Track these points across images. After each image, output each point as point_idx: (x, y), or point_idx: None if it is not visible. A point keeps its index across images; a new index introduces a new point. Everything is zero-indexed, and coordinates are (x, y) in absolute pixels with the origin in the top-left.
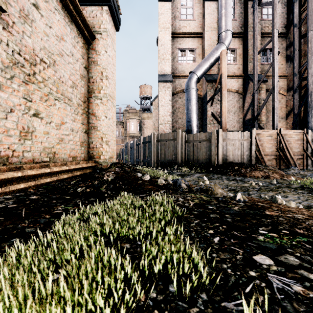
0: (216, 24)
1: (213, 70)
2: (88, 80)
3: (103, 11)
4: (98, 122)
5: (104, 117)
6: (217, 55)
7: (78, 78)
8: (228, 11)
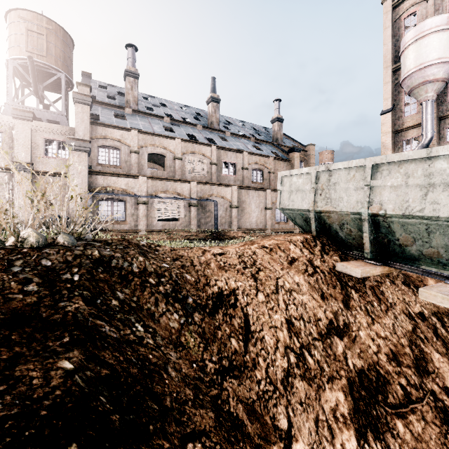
0: (435, 114)
1: None
2: None
3: None
4: None
5: None
6: None
7: None
8: (425, 118)
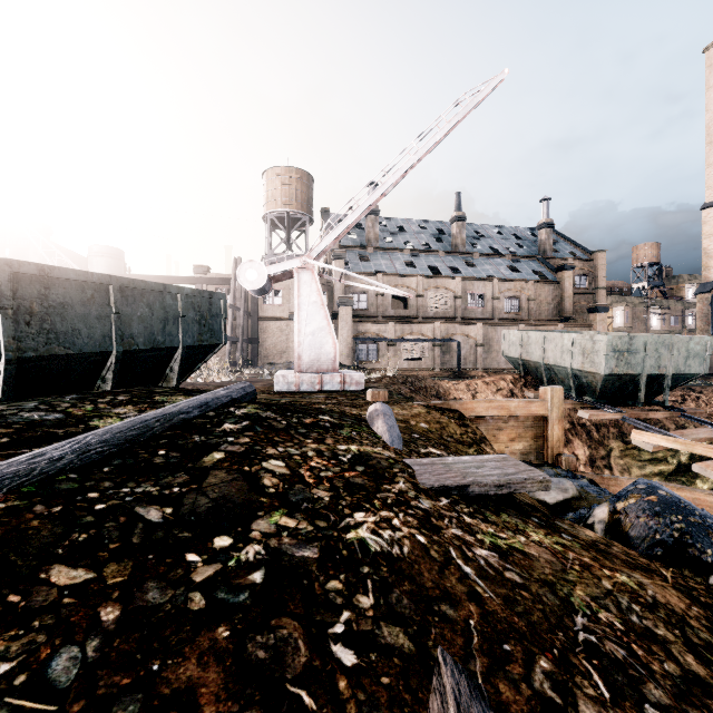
0: None
1: None
2: None
3: (596, 315)
4: None
5: None
6: None
7: None
8: None
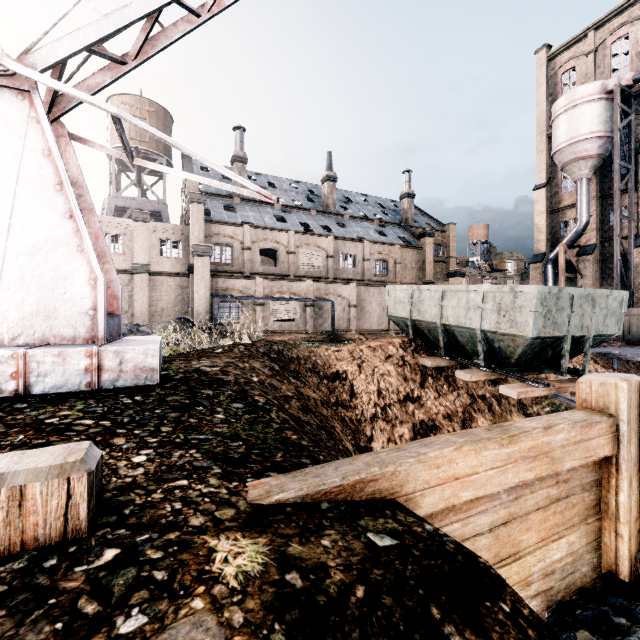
0: (594, 193)
1: (591, 240)
2: None
3: (455, 279)
4: None
5: None
6: (569, 240)
7: None
8: (580, 200)
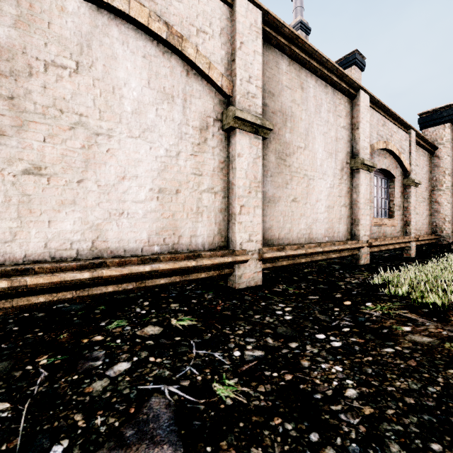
0: None
1: None
2: (431, 179)
3: (446, 127)
4: (440, 207)
5: (447, 203)
6: None
7: (427, 182)
8: None
